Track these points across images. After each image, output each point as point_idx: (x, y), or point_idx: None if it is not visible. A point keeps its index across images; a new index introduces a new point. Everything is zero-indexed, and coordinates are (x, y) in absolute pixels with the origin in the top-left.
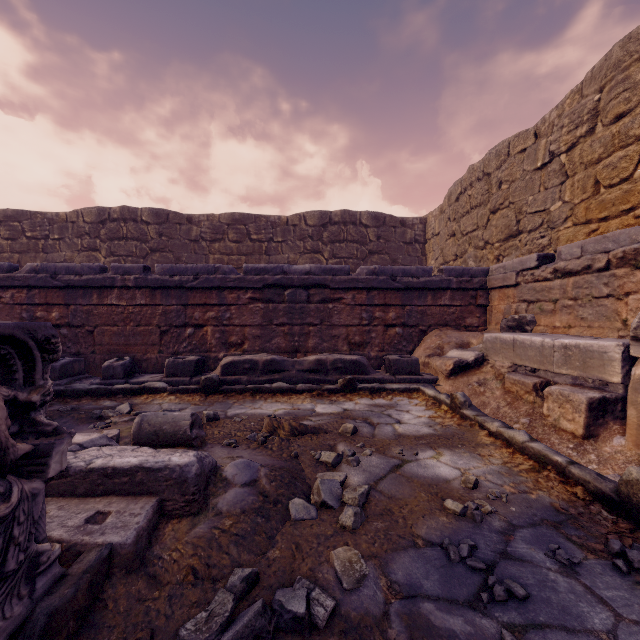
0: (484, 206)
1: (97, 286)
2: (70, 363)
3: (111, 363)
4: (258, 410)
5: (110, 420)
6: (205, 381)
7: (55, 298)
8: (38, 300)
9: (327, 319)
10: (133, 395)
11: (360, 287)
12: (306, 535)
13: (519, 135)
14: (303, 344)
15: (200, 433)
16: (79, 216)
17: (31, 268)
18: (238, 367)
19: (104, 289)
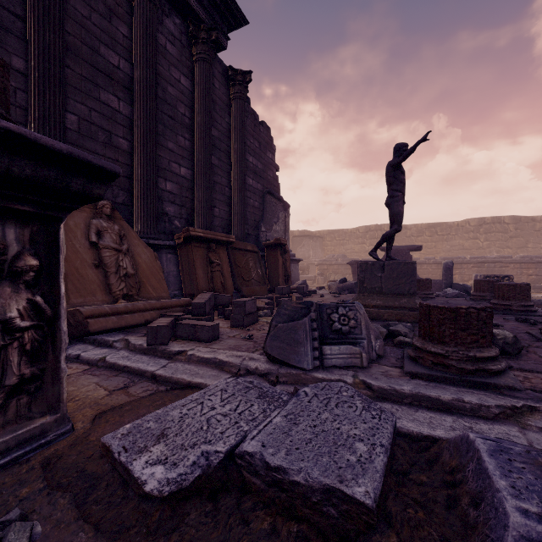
0: None
1: (420, 263)
2: None
3: None
4: None
5: None
6: None
7: None
8: None
9: (502, 273)
10: None
11: (516, 262)
12: None
13: None
14: None
15: None
16: (357, 230)
17: None
18: None
19: (422, 264)
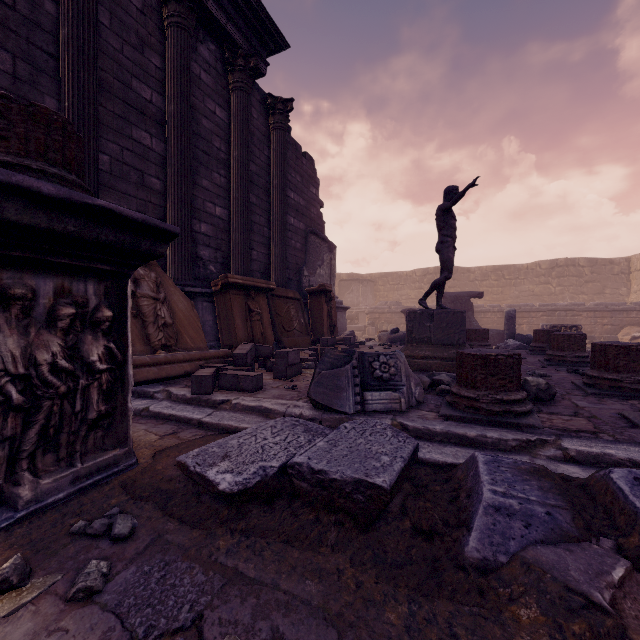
0: None
1: (484, 312)
2: None
3: None
4: None
5: None
6: None
7: None
8: None
9: (574, 322)
10: None
11: (590, 310)
12: None
13: None
14: None
15: None
16: (413, 273)
17: None
18: None
19: (485, 313)
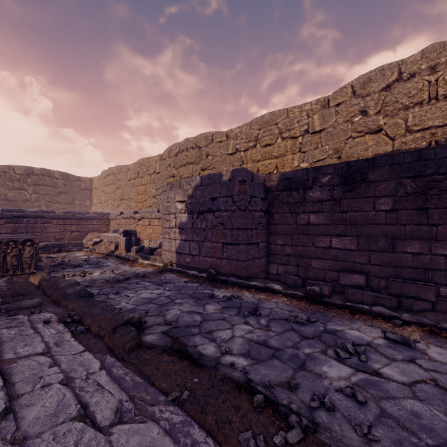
0: (114, 185)
1: None
2: None
3: None
4: None
5: None
6: None
7: None
8: None
9: (45, 230)
10: None
11: (60, 218)
12: (61, 263)
13: (124, 166)
14: None
15: None
16: None
17: None
18: None
19: None
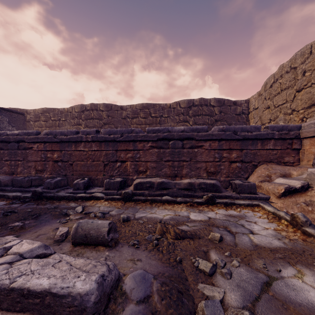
0: (291, 88)
1: (74, 141)
2: (59, 180)
3: (77, 181)
4: (154, 214)
5: (68, 218)
6: (124, 194)
7: (55, 147)
8: (48, 148)
9: (194, 158)
10: (86, 200)
11: (214, 139)
12: None
13: None
14: (180, 172)
15: (114, 236)
16: (73, 109)
17: (45, 133)
18: (143, 185)
19: (77, 142)
